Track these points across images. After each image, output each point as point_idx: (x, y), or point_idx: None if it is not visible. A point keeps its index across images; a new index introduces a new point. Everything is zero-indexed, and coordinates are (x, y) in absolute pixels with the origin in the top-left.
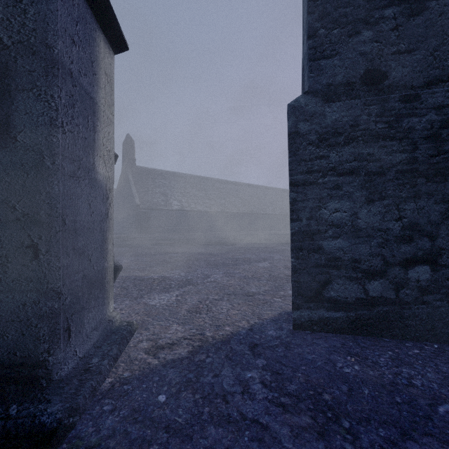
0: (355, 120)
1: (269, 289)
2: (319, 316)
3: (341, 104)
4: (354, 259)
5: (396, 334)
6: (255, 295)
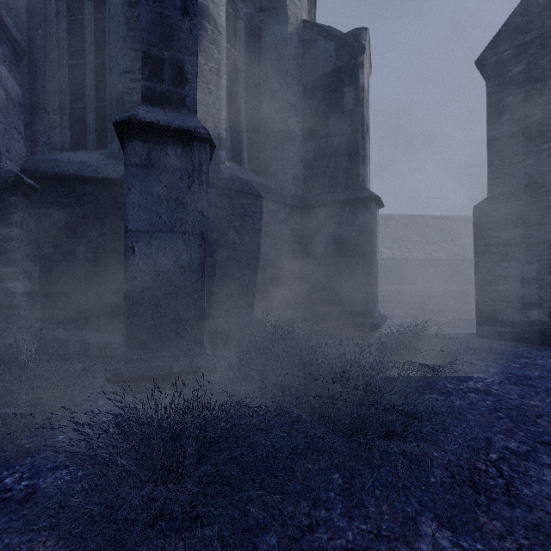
0: (519, 214)
1: (474, 325)
2: (494, 330)
3: (509, 205)
4: (518, 297)
5: (550, 344)
6: (459, 326)
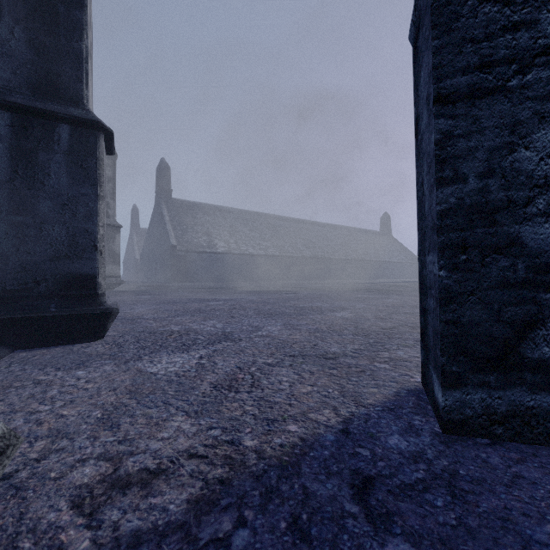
0: None
1: (360, 348)
2: (511, 403)
3: None
4: None
5: None
6: (338, 358)
